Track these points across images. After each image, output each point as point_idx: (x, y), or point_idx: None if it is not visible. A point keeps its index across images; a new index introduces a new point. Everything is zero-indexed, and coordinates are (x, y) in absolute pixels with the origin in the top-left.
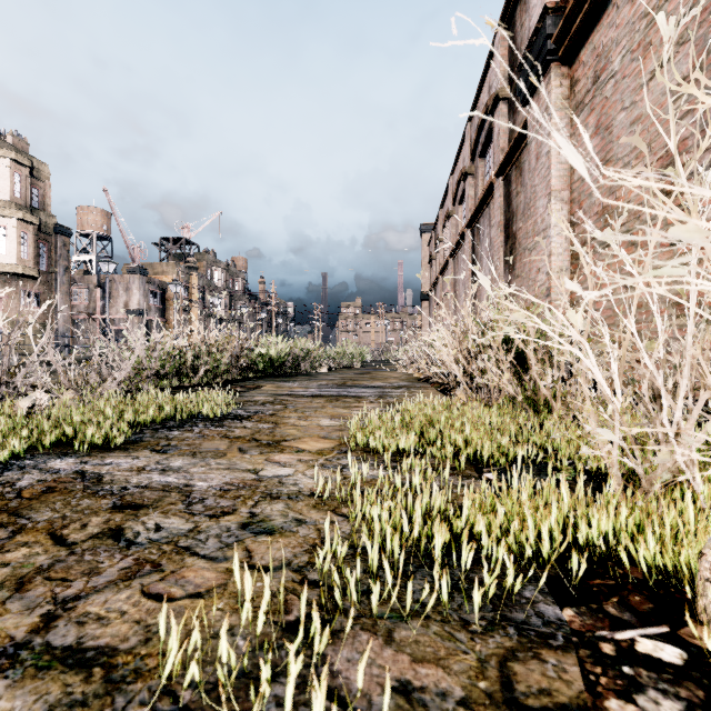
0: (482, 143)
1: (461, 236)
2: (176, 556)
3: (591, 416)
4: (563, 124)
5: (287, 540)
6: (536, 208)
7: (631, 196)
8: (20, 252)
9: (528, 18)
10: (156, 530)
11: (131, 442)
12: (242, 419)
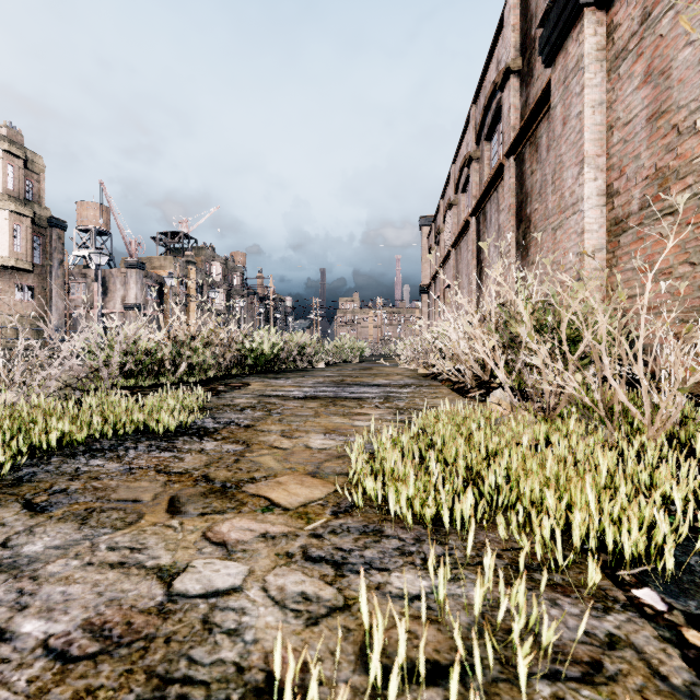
0: (489, 125)
1: (465, 224)
2: None
3: None
4: (599, 79)
5: None
6: (562, 180)
7: None
8: (13, 245)
9: None
10: None
11: (10, 484)
12: (205, 435)
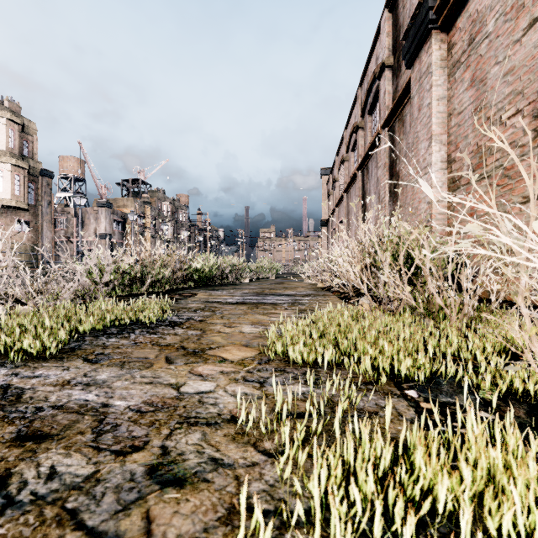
0: (370, 103)
1: (353, 176)
2: (55, 529)
3: (532, 338)
4: (442, 81)
5: (198, 498)
6: (418, 150)
7: (504, 135)
8: (14, 190)
9: (409, 0)
10: (47, 478)
11: (69, 350)
12: (175, 325)
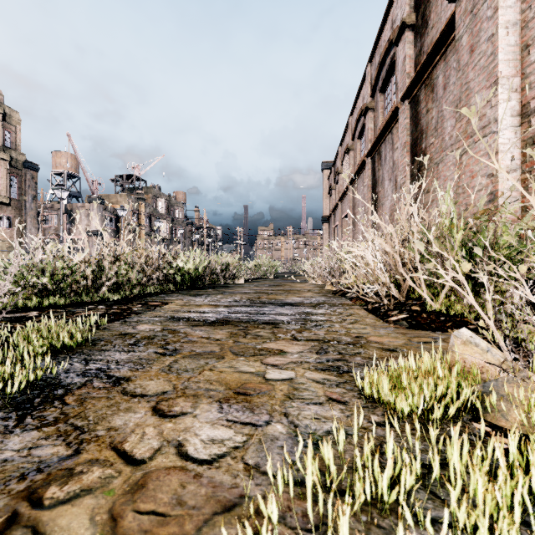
0: (383, 78)
1: (361, 164)
2: None
3: None
4: (513, 0)
5: None
6: (469, 106)
7: None
8: None
9: None
10: None
11: None
12: (35, 408)
